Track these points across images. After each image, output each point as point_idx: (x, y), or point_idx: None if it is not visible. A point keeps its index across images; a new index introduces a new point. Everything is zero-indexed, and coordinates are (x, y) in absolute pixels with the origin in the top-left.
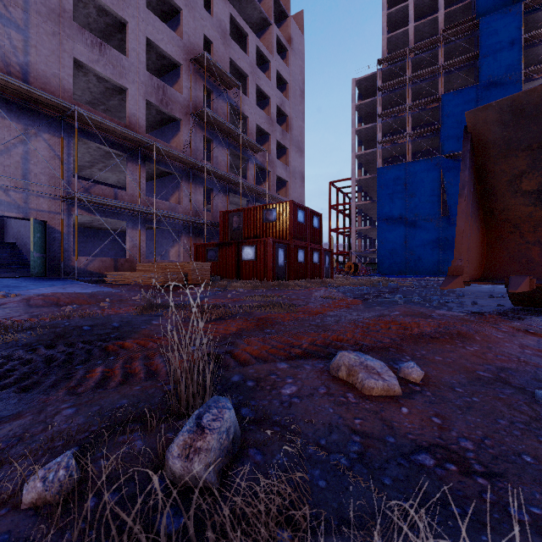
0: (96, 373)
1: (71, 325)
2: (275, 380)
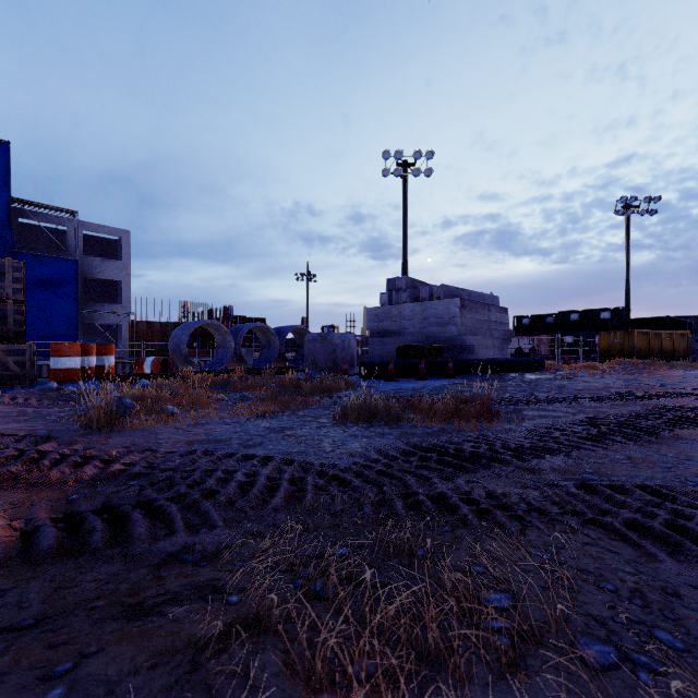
0: (125, 461)
1: (48, 660)
2: (26, 429)
